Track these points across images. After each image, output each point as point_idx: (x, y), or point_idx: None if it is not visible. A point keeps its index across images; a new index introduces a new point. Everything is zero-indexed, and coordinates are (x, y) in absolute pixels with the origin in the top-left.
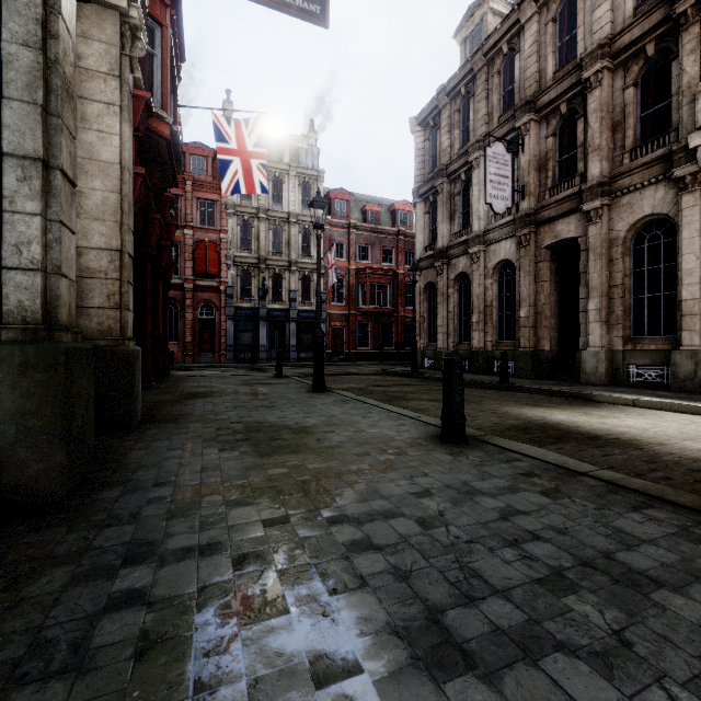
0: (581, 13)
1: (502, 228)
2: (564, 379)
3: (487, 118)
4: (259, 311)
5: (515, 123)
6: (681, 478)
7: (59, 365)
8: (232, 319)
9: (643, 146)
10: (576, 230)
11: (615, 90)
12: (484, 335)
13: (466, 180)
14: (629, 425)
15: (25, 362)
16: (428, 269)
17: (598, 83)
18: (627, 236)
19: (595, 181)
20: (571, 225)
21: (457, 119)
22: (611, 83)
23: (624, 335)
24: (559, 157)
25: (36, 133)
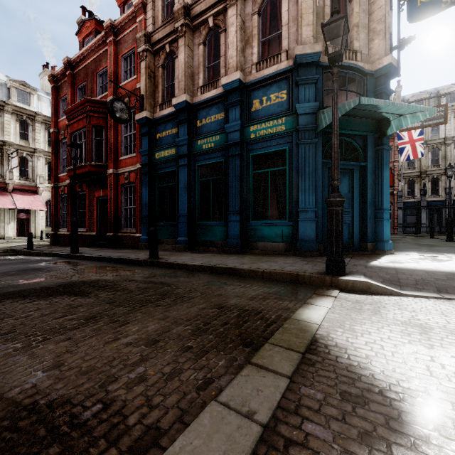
0: None
1: None
2: None
3: None
4: (420, 203)
5: None
6: None
7: None
8: (401, 209)
9: None
10: None
11: None
12: None
13: None
14: None
15: None
16: None
17: None
18: None
19: None
20: None
21: None
22: None
23: None
24: None
25: None
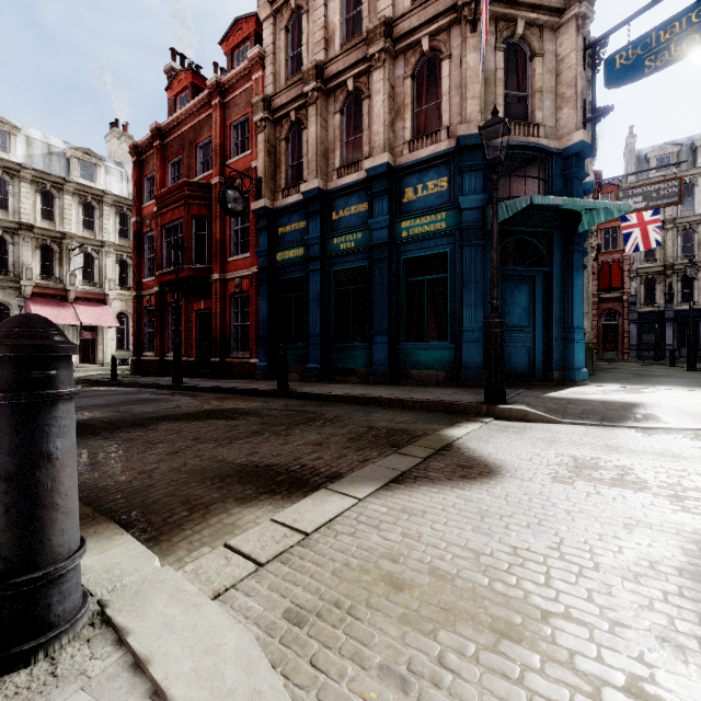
0: None
1: None
2: None
3: None
4: (664, 314)
5: None
6: None
7: (591, 350)
8: (635, 322)
9: None
10: None
11: None
12: None
13: None
14: None
15: (586, 350)
16: None
17: None
18: None
19: None
20: None
21: None
22: None
23: None
24: None
25: (586, 308)
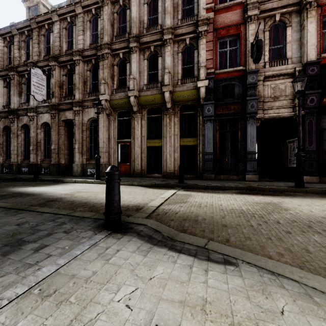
0: (74, 33)
1: (44, 107)
2: (69, 175)
3: (39, 53)
4: None
5: (49, 63)
6: (35, 201)
7: None
8: None
9: (91, 93)
10: (72, 116)
11: (84, 69)
12: (37, 156)
13: (28, 78)
14: (55, 189)
15: None
16: (6, 119)
17: (78, 64)
18: (87, 123)
19: (77, 100)
20: (71, 114)
21: (23, 45)
22: (83, 66)
23: (87, 158)
24: (68, 85)
25: None
